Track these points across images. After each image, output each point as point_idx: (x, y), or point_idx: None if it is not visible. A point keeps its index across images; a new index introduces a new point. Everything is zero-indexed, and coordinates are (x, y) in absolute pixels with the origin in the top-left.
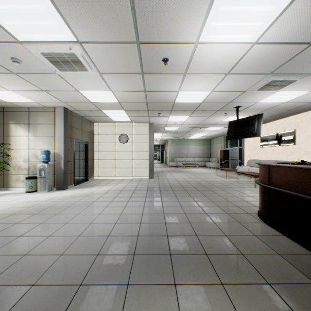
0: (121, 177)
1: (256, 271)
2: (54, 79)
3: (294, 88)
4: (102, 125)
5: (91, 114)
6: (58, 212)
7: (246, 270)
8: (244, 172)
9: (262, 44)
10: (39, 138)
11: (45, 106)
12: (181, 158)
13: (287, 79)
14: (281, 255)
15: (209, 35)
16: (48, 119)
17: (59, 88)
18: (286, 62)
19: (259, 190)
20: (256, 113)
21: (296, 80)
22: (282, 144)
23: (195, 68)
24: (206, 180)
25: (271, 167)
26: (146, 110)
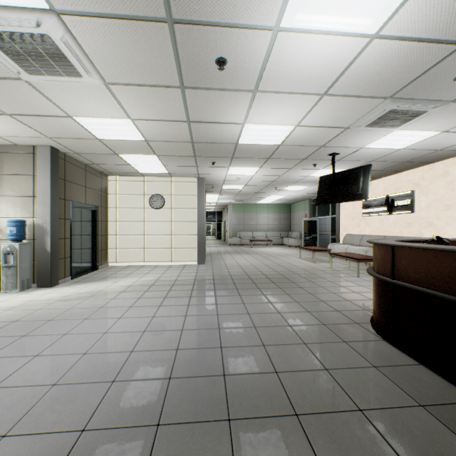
0: (153, 262)
1: (393, 452)
2: (21, 91)
3: (420, 125)
4: (122, 180)
5: (101, 160)
6: (27, 331)
7: (373, 450)
8: (341, 253)
9: (385, 39)
10: (5, 198)
11: (17, 143)
12: (246, 232)
13: (413, 109)
14: (426, 409)
15: (298, 13)
16: (23, 166)
17: (34, 109)
18: (417, 79)
19: (374, 285)
20: (360, 165)
21: (426, 112)
22: (394, 212)
23: (272, 81)
24: (285, 265)
25: (397, 249)
26: (192, 156)
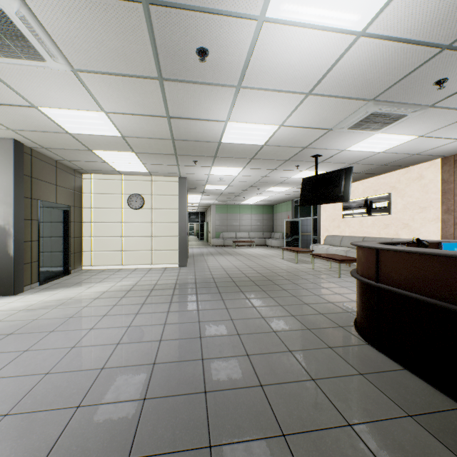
0: (132, 265)
1: None
2: None
3: (399, 128)
4: (98, 178)
5: (74, 157)
6: None
7: None
8: (323, 254)
9: (371, 38)
10: None
11: None
12: (230, 233)
13: (394, 113)
14: (415, 419)
15: (285, 2)
16: None
17: None
18: (399, 81)
19: (358, 288)
20: (341, 167)
21: (406, 115)
22: (372, 214)
23: (256, 76)
24: (269, 267)
25: (382, 252)
26: (173, 154)
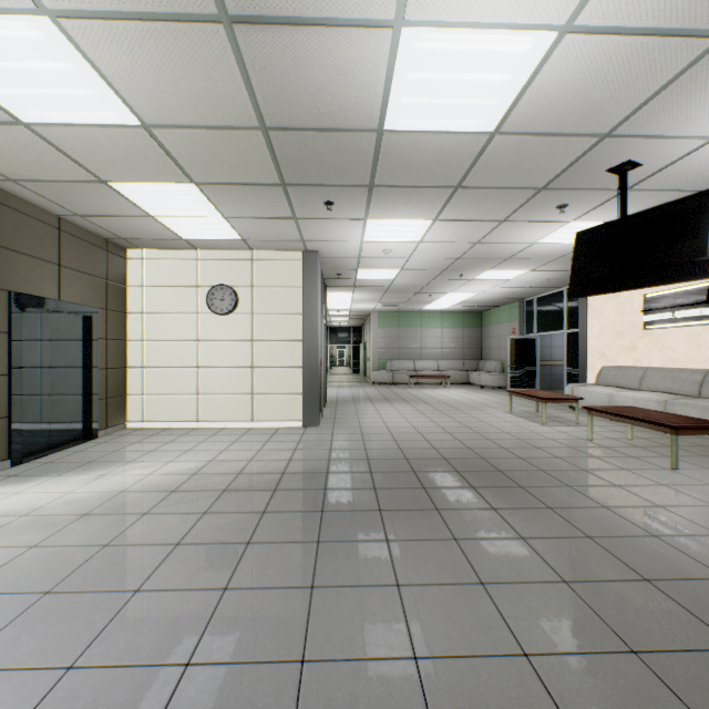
0: (216, 422)
1: None
2: None
3: None
4: (154, 257)
5: (84, 204)
6: None
7: None
8: (617, 409)
9: None
10: None
11: None
12: (403, 361)
13: None
14: None
15: None
16: None
17: None
18: None
19: None
20: None
21: None
22: None
23: None
24: (487, 432)
25: None
26: (277, 184)
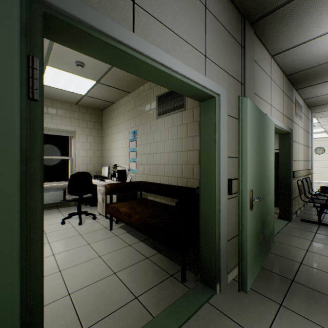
0: (316, 180)
1: None
2: None
3: None
4: None
5: None
6: None
7: None
8: None
9: None
10: None
11: None
12: None
13: None
14: None
15: None
16: None
17: None
18: None
19: None
20: None
21: None
22: None
23: None
24: None
25: None
26: None
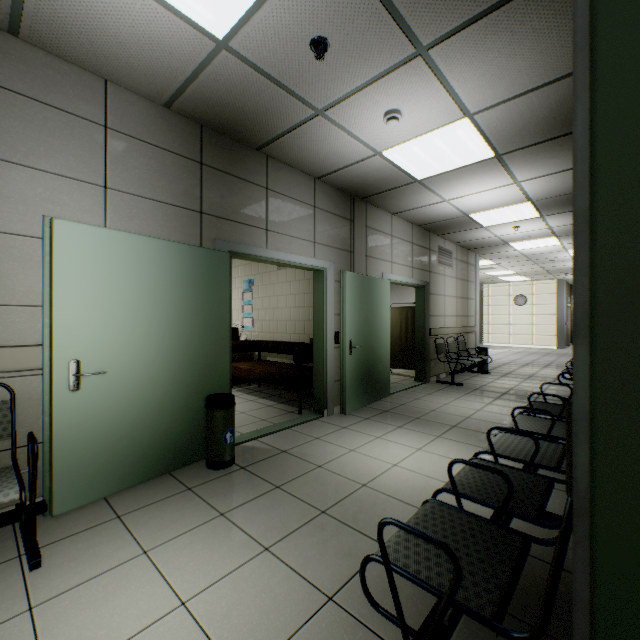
0: (517, 345)
1: None
2: None
3: None
4: (492, 286)
5: (484, 280)
6: None
7: None
8: None
9: None
10: None
11: None
12: None
13: None
14: None
15: None
16: None
17: None
18: None
19: None
20: None
21: None
22: None
23: None
24: None
25: None
26: (547, 273)
